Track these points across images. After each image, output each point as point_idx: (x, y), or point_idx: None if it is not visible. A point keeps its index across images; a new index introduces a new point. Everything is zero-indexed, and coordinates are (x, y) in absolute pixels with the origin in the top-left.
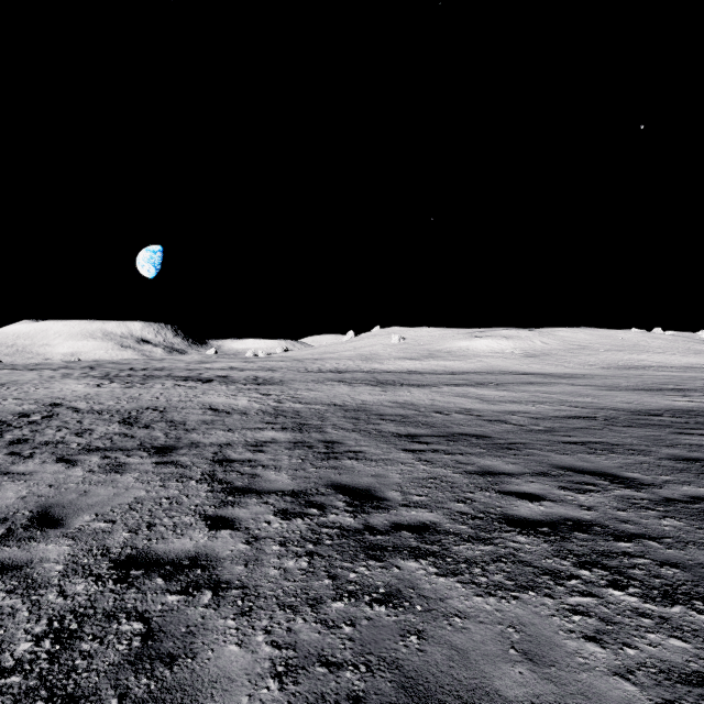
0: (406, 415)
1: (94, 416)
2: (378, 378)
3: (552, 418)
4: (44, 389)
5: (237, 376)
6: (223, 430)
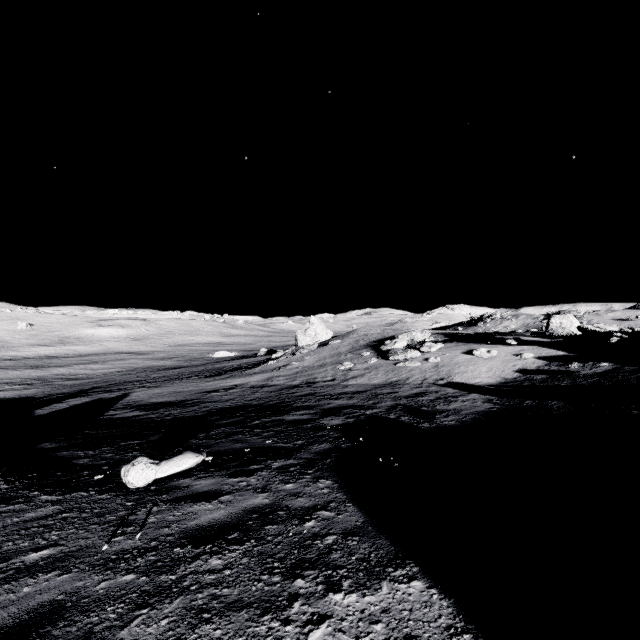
0: (62, 377)
1: None
2: (30, 364)
3: (111, 372)
4: None
5: None
6: None
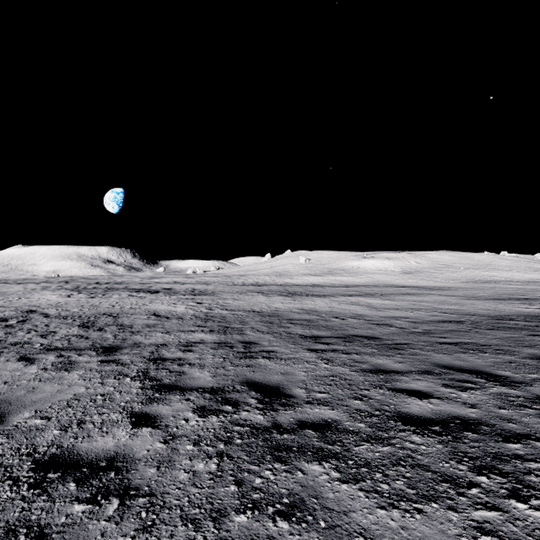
0: (310, 319)
1: (59, 320)
2: (289, 290)
3: (428, 322)
4: (25, 299)
5: (178, 289)
6: (162, 332)
